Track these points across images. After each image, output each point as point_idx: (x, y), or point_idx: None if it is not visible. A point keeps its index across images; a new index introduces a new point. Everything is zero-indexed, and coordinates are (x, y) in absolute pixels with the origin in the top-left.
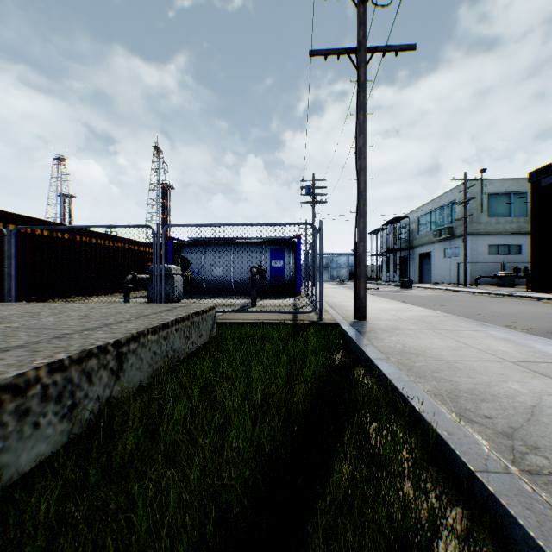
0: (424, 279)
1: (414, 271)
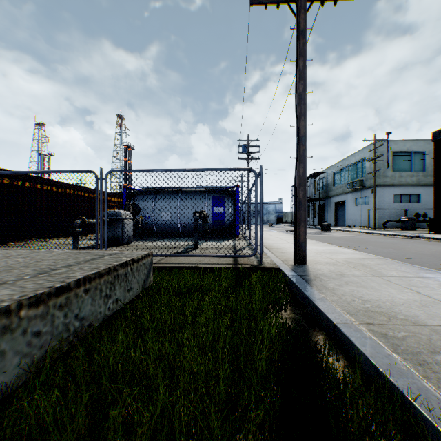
0: (339, 222)
1: (330, 216)
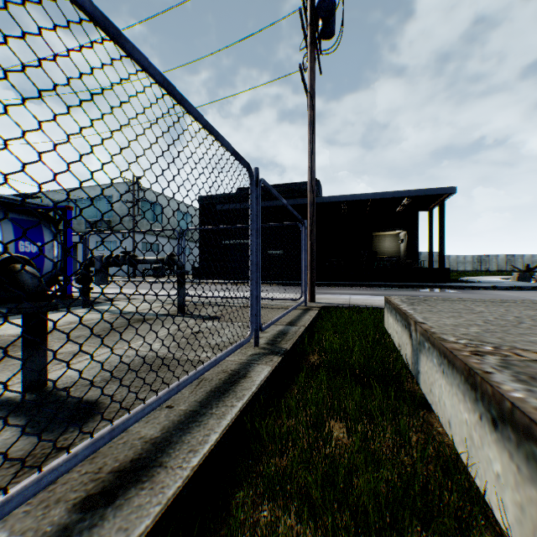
0: None
1: None
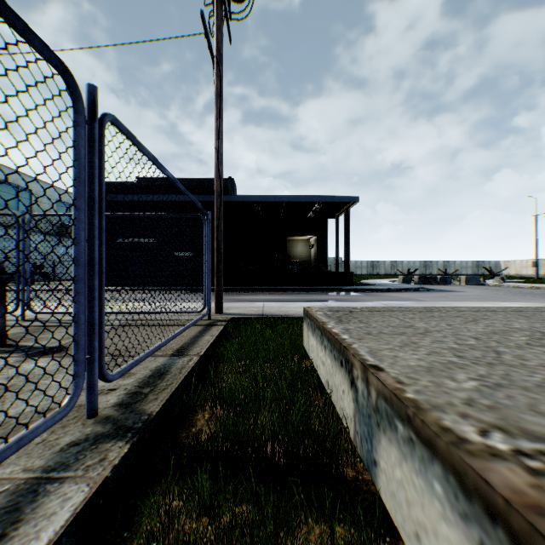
0: None
1: None
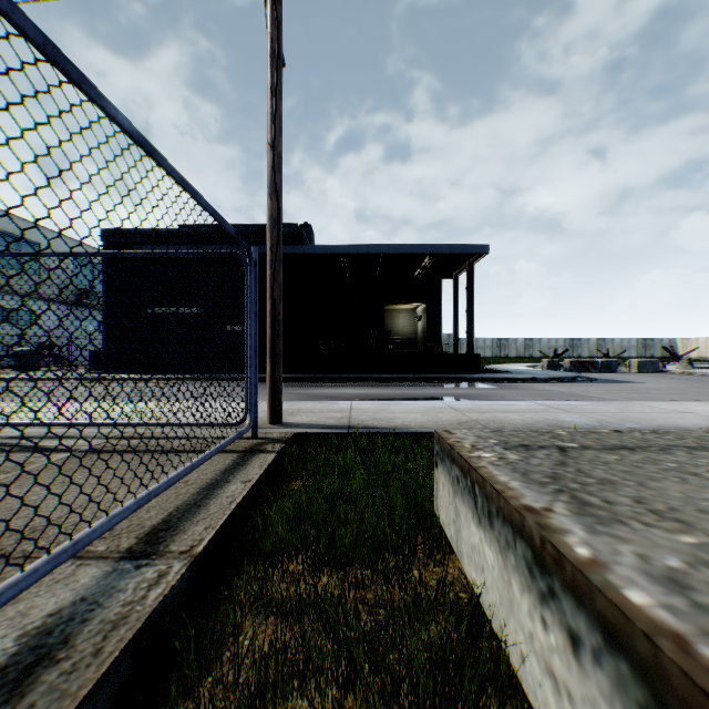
0: None
1: None
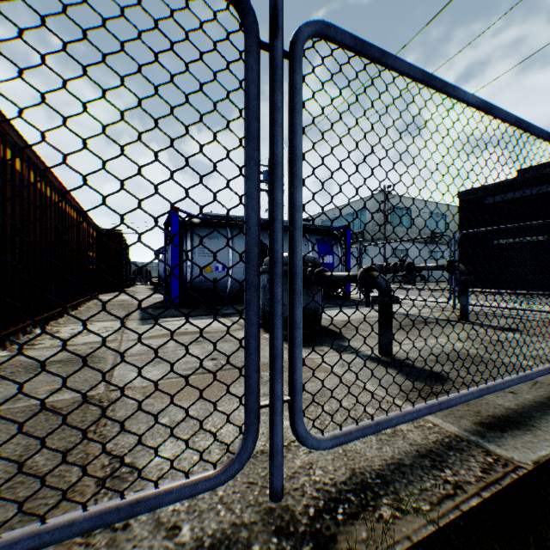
0: None
1: None
